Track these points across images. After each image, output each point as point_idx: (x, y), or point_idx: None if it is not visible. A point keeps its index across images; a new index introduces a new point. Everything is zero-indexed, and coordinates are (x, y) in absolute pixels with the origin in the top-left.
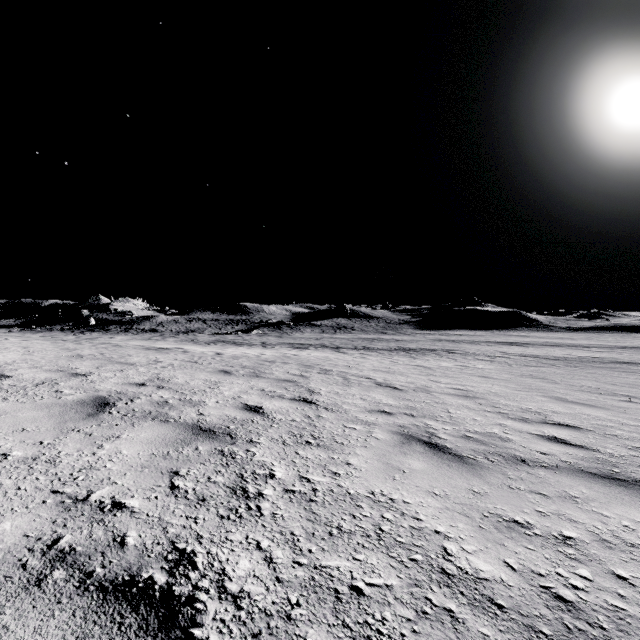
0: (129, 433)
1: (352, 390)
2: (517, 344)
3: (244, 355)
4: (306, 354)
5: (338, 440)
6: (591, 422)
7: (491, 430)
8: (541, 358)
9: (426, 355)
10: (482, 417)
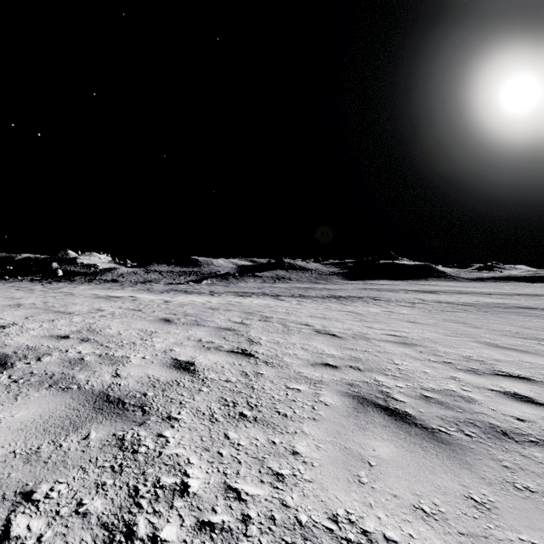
0: (1, 412)
1: (292, 338)
2: (430, 292)
3: (191, 303)
4: (249, 301)
5: (280, 409)
6: (539, 372)
7: (447, 386)
8: (454, 304)
9: (355, 302)
10: (431, 369)
